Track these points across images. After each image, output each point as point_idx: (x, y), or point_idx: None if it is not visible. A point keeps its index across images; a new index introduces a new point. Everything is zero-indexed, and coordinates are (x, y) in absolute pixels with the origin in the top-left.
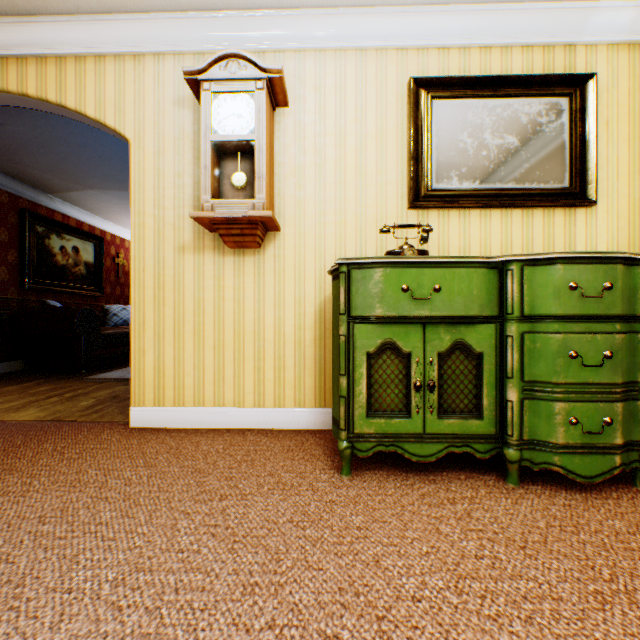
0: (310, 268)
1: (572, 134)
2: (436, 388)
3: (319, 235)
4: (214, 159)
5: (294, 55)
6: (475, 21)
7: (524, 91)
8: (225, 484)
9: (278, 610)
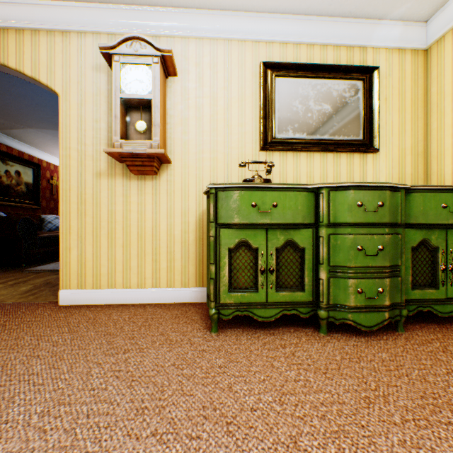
0: (192, 190)
1: (364, 105)
2: (275, 271)
3: (199, 167)
4: (122, 111)
5: (181, 40)
6: (303, 26)
7: (335, 75)
8: (128, 342)
9: (160, 423)
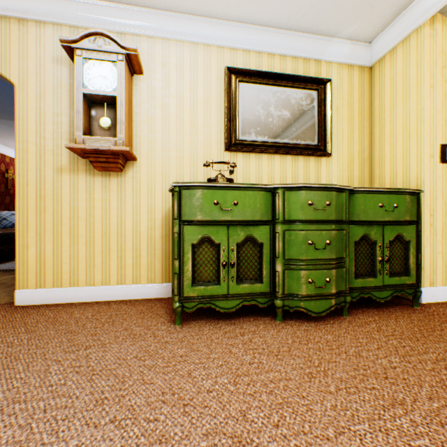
0: (159, 187)
1: (319, 113)
2: (236, 265)
3: (165, 165)
4: (85, 106)
5: (147, 39)
6: (265, 37)
7: (293, 84)
8: (90, 338)
9: (119, 411)
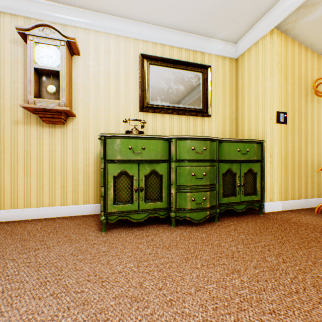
0: (92, 136)
1: (203, 88)
2: (144, 190)
3: (97, 120)
4: (36, 77)
5: (83, 31)
6: (167, 35)
7: (186, 68)
8: (39, 243)
9: (57, 288)
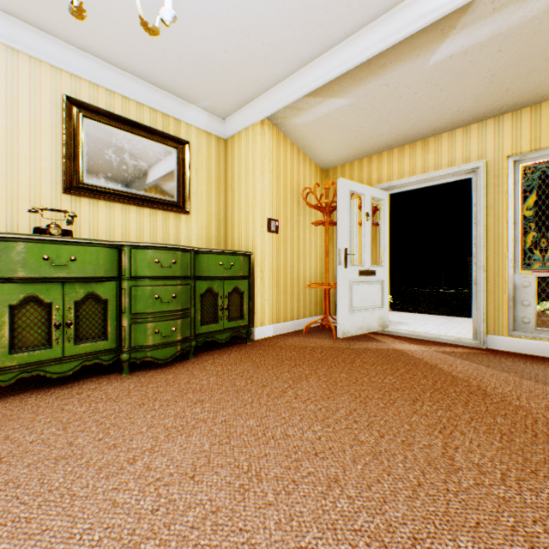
0: None
1: (179, 171)
2: (74, 325)
3: None
4: None
5: None
6: (118, 78)
7: (151, 137)
8: None
9: None
